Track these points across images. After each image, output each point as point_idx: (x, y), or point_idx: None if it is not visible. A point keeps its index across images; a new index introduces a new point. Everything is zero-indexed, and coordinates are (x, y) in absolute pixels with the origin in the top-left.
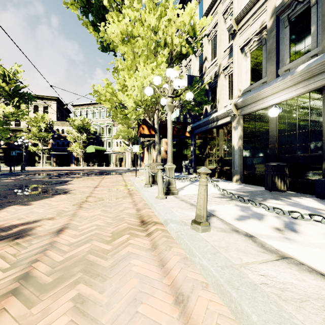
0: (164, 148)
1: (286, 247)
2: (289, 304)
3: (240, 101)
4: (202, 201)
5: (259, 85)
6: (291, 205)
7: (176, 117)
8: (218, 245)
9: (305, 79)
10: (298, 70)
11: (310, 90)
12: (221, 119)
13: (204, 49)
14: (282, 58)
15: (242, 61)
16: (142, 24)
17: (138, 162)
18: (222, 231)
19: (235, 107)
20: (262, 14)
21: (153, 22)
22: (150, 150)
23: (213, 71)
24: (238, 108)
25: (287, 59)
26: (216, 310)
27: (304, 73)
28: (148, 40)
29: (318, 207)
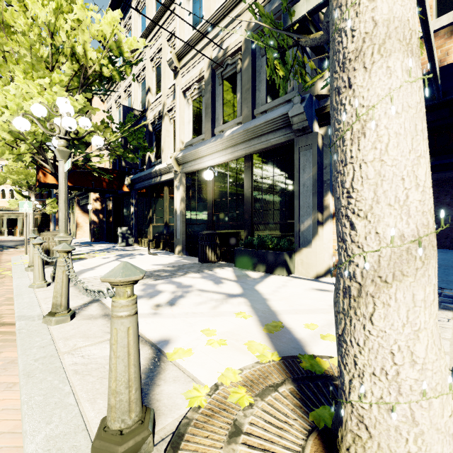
0: (93, 206)
1: (143, 323)
2: (79, 375)
3: (181, 156)
4: (59, 286)
5: (200, 140)
6: (204, 277)
7: (112, 162)
8: (63, 335)
9: (232, 146)
10: (226, 135)
11: (236, 157)
12: (165, 173)
13: (147, 75)
14: (217, 116)
15: (186, 108)
16: (26, 10)
17: (51, 227)
18: (88, 318)
19: (176, 162)
20: (201, 61)
21: (43, 15)
22: (73, 207)
23: (157, 109)
24: (180, 164)
25: (221, 119)
26: (2, 407)
27: (230, 140)
28: (30, 41)
29: (225, 277)
